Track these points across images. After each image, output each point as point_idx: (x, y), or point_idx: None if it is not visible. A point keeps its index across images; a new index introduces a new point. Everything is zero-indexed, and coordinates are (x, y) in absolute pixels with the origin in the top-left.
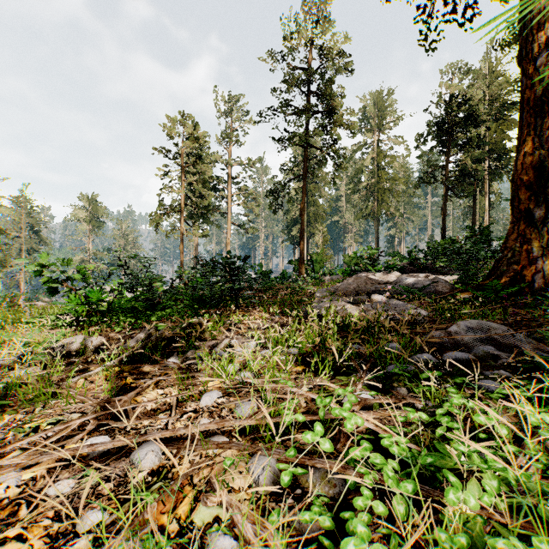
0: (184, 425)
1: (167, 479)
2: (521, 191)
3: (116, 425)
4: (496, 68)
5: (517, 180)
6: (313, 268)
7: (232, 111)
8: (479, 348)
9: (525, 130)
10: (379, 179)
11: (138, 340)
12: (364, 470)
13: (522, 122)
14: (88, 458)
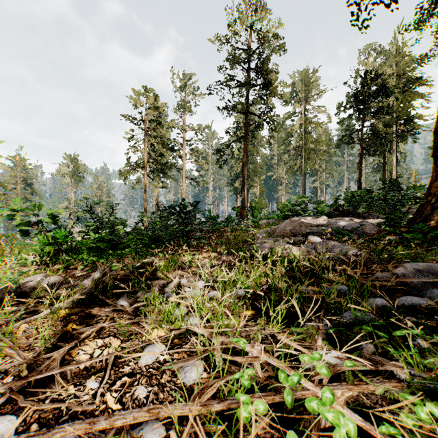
0: (115, 398)
1: None
2: None
3: (23, 405)
4: (402, 49)
5: None
6: (252, 213)
7: (186, 87)
8: (432, 292)
9: None
10: (306, 141)
11: (93, 280)
12: None
13: None
14: None
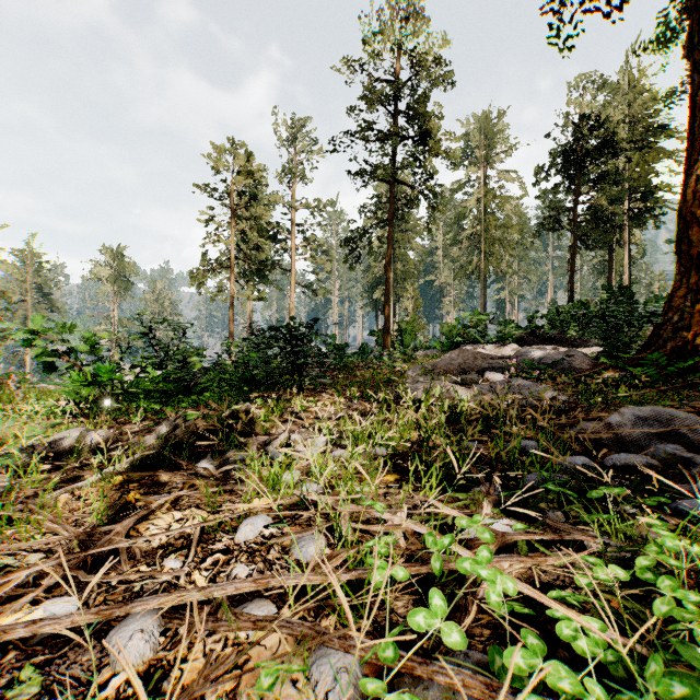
0: (206, 578)
1: (159, 694)
2: (691, 230)
3: (86, 580)
4: (638, 81)
5: (686, 215)
6: (402, 340)
7: (296, 139)
8: (658, 448)
9: (697, 146)
10: (486, 226)
11: (159, 435)
12: (535, 699)
13: (693, 135)
14: (34, 641)
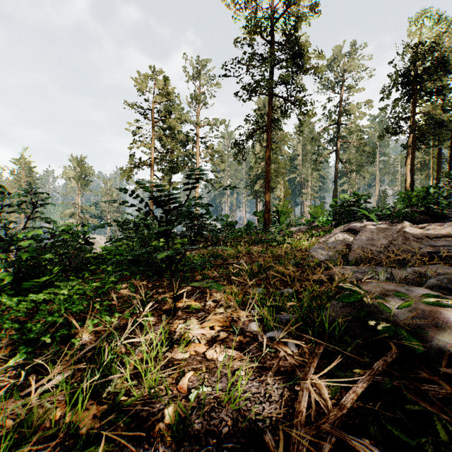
0: None
1: None
2: None
3: None
4: None
5: None
6: (278, 218)
7: (200, 76)
8: None
9: None
10: (337, 136)
11: None
12: None
13: None
14: None
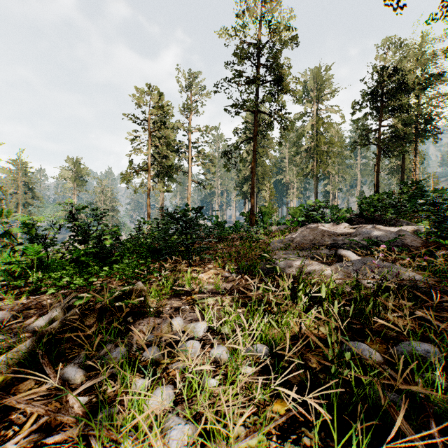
0: None
1: None
2: None
3: None
4: (421, 44)
5: None
6: (262, 219)
7: (192, 86)
8: None
9: None
10: (318, 143)
11: (50, 318)
12: None
13: None
14: None
